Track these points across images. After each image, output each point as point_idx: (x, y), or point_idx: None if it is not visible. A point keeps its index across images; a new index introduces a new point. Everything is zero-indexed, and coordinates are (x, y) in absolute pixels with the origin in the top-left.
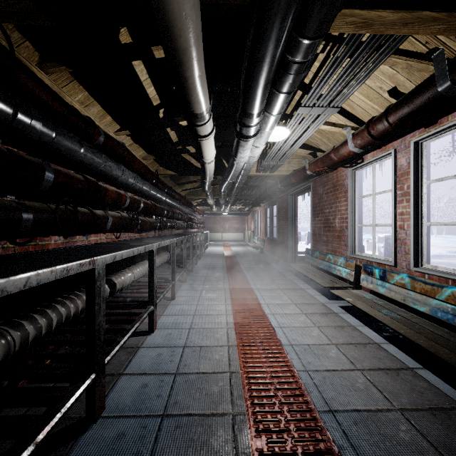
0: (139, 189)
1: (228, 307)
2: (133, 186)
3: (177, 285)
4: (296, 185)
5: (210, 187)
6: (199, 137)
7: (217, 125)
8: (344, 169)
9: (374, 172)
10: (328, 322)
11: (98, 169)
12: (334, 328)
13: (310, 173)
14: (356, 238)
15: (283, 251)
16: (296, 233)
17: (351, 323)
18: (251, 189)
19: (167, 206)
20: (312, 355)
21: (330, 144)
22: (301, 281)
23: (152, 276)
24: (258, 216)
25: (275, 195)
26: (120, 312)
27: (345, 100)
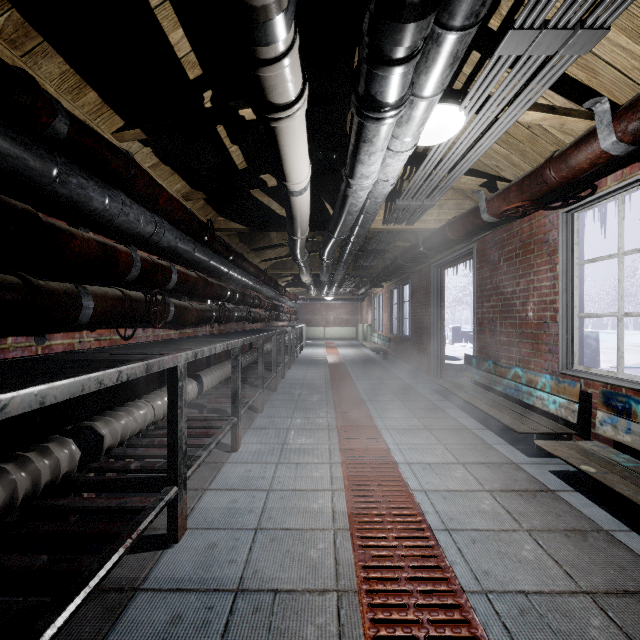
0: (170, 249)
1: (335, 471)
2: (155, 240)
3: (246, 418)
4: (446, 250)
5: (304, 251)
6: (271, 110)
7: (316, 144)
8: (547, 213)
9: (622, 211)
10: (546, 517)
11: (48, 188)
12: (565, 535)
13: (488, 218)
14: (575, 339)
15: (422, 356)
16: (442, 328)
17: (597, 522)
18: (370, 258)
19: (236, 285)
20: (547, 635)
21: (525, 166)
22: (460, 413)
23: (175, 423)
24: (378, 302)
25: (408, 268)
26: (99, 506)
27: (633, 0)
